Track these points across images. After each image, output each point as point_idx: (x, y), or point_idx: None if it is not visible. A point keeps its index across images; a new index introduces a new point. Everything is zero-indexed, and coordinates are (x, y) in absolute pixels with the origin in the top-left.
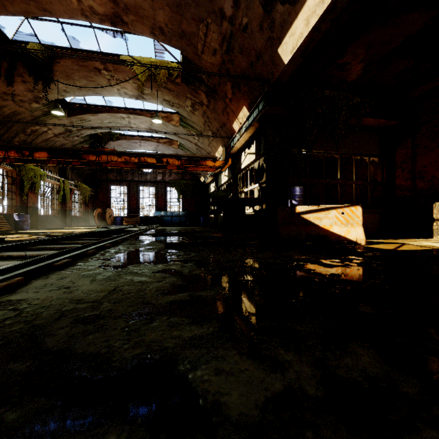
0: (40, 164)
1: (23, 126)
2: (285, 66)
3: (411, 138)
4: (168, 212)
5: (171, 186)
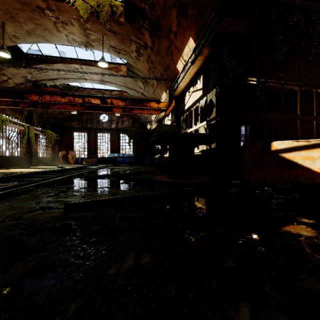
0: None
1: None
2: None
3: None
4: (120, 154)
5: (123, 133)
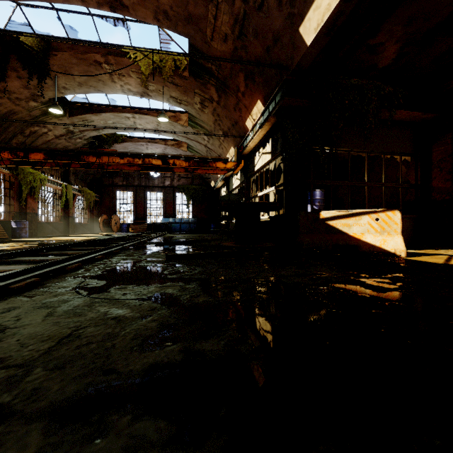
0: (37, 166)
1: (21, 127)
2: (307, 48)
3: (452, 133)
4: (176, 218)
5: (180, 192)
